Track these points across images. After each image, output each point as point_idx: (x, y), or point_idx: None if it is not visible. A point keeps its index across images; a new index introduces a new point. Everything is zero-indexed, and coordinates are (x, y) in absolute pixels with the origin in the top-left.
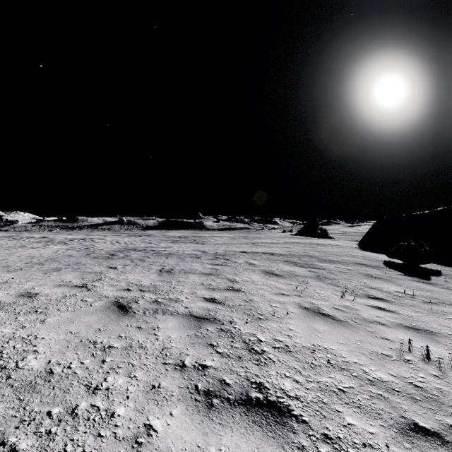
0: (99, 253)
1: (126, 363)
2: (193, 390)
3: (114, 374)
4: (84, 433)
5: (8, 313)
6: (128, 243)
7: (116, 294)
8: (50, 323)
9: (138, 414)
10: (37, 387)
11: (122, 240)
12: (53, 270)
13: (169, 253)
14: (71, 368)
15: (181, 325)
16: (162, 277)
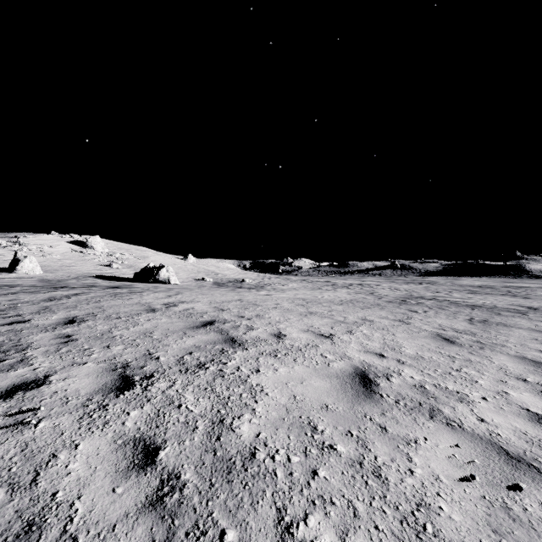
0: (388, 298)
1: (471, 366)
2: (539, 391)
3: (466, 368)
4: (462, 381)
5: (368, 327)
6: (410, 290)
7: (433, 330)
8: (399, 337)
9: (494, 386)
10: (420, 360)
11: (400, 287)
12: (365, 308)
13: (473, 305)
14: (433, 359)
15: (515, 361)
16: (474, 326)
